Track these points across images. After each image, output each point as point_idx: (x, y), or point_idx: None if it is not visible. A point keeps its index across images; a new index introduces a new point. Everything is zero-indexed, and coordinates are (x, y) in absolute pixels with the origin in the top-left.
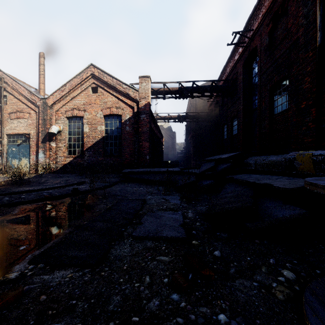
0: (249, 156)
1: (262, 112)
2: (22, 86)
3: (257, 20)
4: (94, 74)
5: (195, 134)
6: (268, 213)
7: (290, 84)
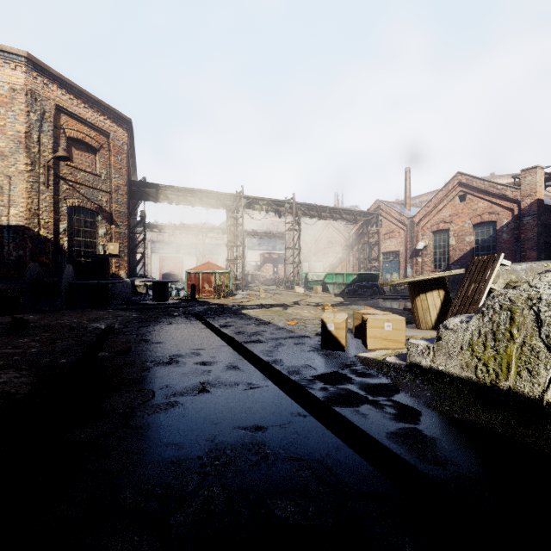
0: None
1: None
2: (393, 210)
3: None
4: (461, 182)
5: None
6: None
7: None
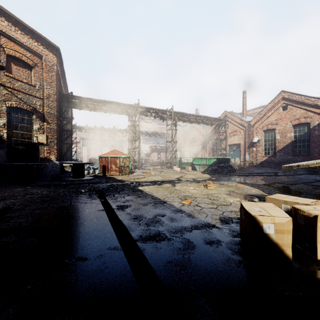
0: None
1: None
2: (236, 117)
3: None
4: (284, 97)
5: None
6: None
7: None
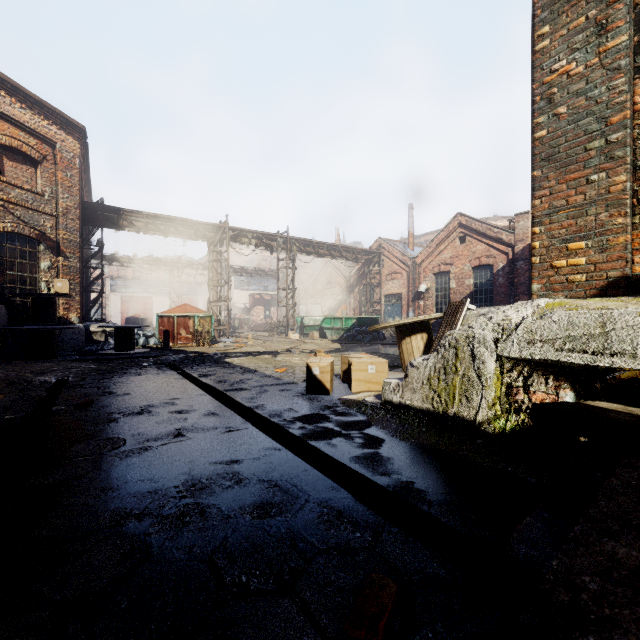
0: None
1: None
2: (396, 249)
3: None
4: (461, 223)
5: None
6: None
7: None
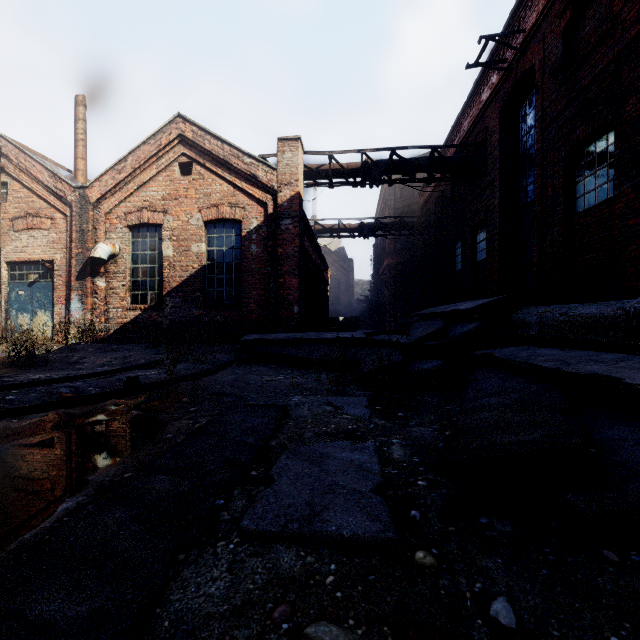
0: (522, 305)
1: (547, 209)
2: (38, 163)
3: (534, 8)
4: (184, 135)
5: (394, 263)
6: (625, 462)
7: (619, 140)
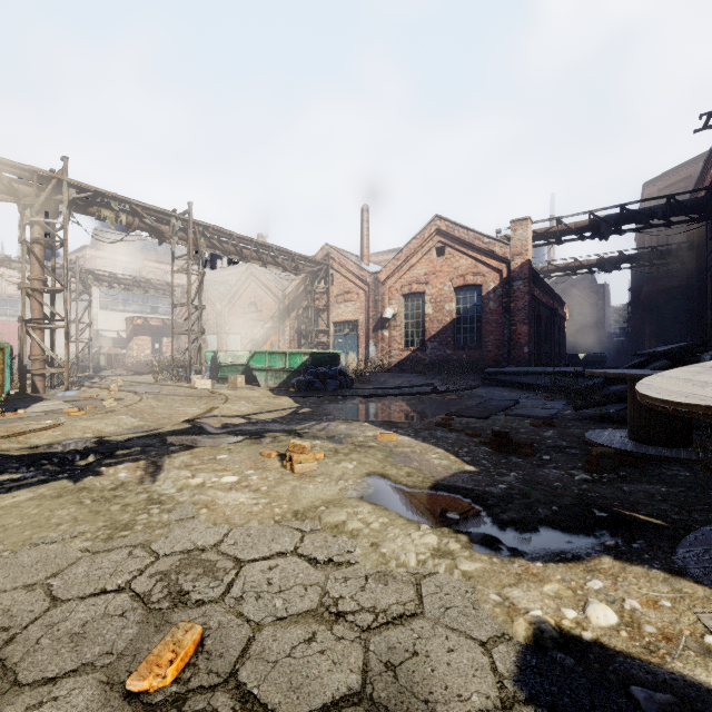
0: None
1: None
2: (350, 260)
3: None
4: (439, 229)
5: (657, 290)
6: None
7: None
